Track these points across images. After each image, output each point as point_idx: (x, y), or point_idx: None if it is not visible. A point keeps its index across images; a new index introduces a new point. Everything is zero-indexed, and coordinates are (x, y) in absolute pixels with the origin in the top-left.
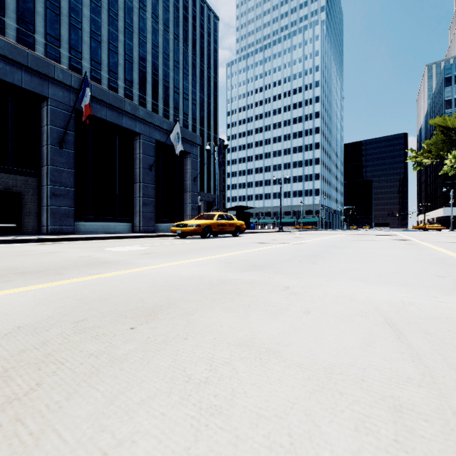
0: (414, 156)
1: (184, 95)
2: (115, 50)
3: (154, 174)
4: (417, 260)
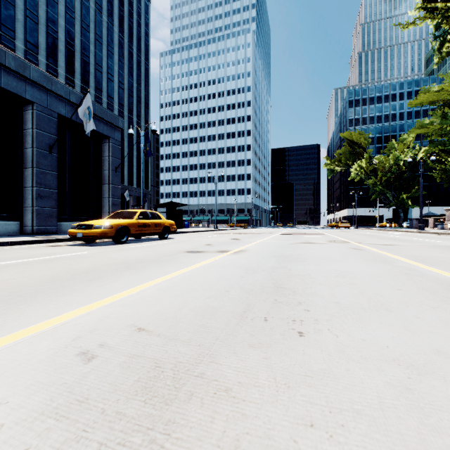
0: (328, 163)
1: (108, 75)
2: (11, 0)
3: (56, 158)
4: (435, 294)
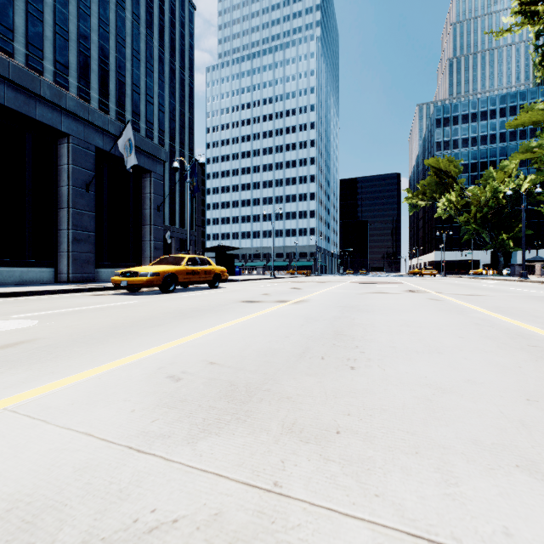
0: (410, 197)
1: (147, 96)
2: (39, 15)
3: (93, 197)
4: (495, 341)
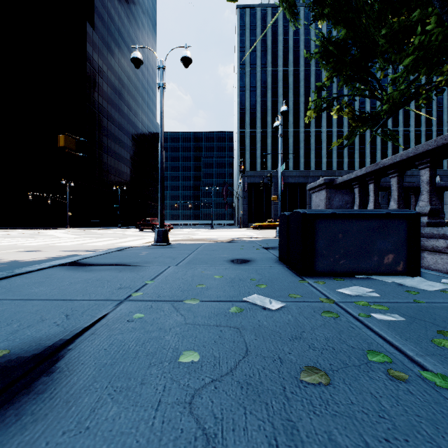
0: None
1: None
2: None
3: None
4: None
